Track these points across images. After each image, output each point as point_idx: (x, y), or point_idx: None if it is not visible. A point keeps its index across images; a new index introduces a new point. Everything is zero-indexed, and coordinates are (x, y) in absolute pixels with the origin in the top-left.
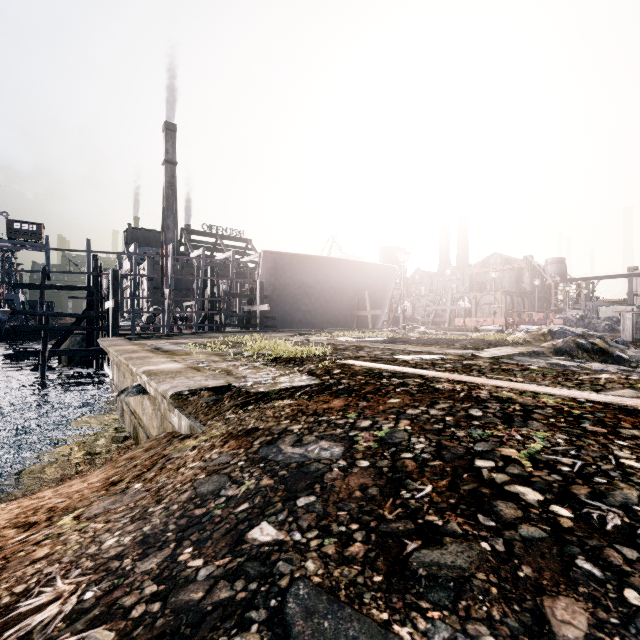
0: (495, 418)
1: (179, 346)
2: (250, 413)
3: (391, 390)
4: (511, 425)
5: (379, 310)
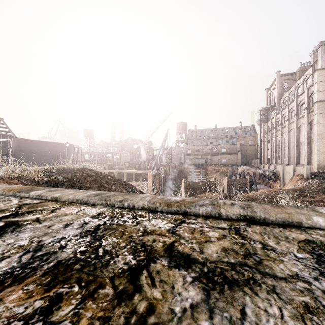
0: None
1: None
2: None
3: None
4: None
5: (64, 159)
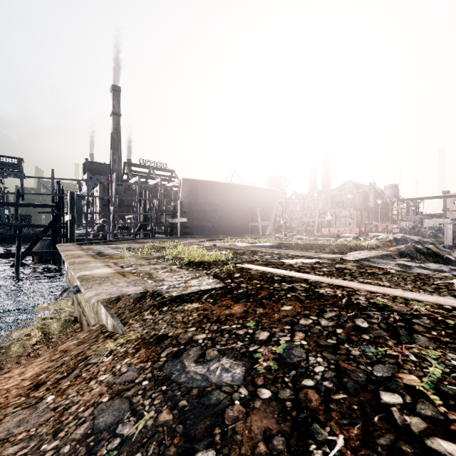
0: (382, 331)
1: (117, 250)
2: (163, 315)
3: (283, 296)
4: (399, 340)
5: (267, 222)
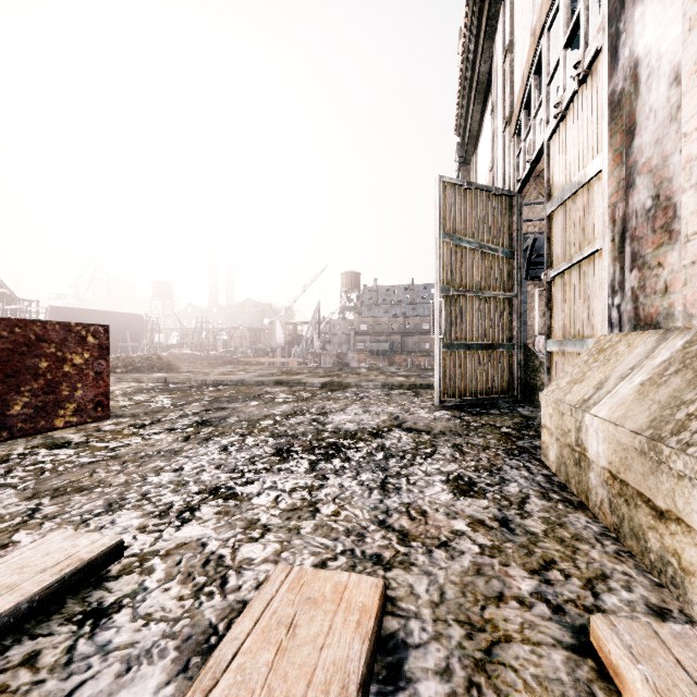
0: None
1: None
2: None
3: None
4: None
5: (137, 343)
